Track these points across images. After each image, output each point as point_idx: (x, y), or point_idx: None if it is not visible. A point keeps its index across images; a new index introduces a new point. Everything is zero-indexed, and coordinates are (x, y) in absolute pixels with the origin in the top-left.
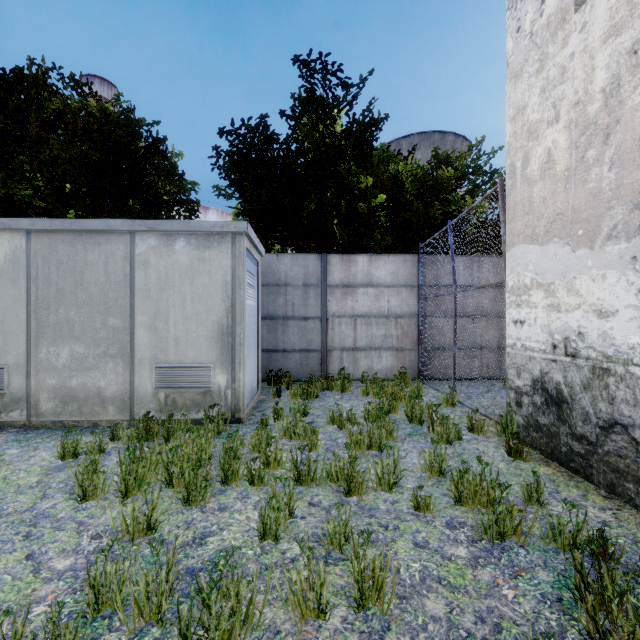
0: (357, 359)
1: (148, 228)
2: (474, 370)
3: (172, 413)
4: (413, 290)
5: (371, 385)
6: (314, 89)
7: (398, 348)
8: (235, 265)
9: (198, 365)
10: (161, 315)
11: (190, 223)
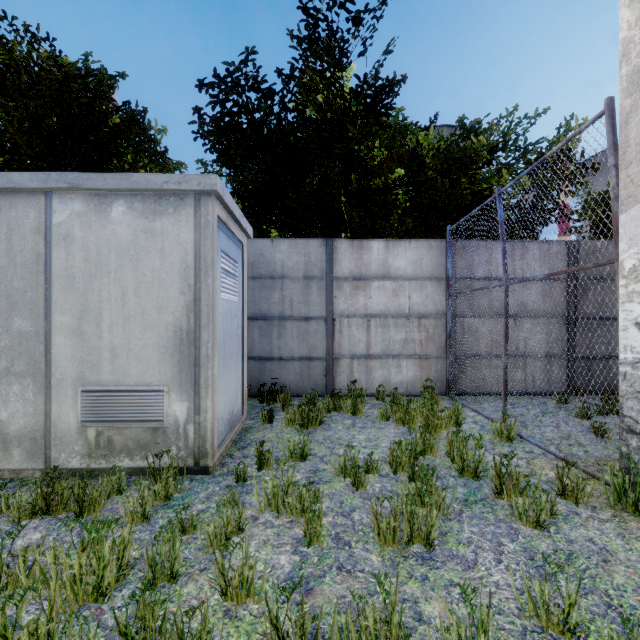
0: (371, 369)
1: (69, 185)
2: (516, 383)
3: (88, 471)
4: (440, 283)
5: (392, 407)
6: (317, 25)
7: (422, 355)
8: (199, 240)
9: (145, 388)
10: (90, 314)
11: (132, 177)
